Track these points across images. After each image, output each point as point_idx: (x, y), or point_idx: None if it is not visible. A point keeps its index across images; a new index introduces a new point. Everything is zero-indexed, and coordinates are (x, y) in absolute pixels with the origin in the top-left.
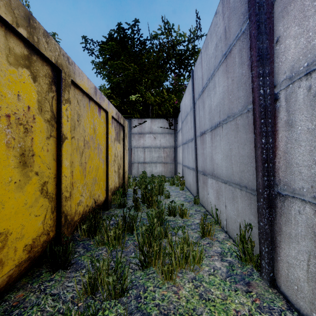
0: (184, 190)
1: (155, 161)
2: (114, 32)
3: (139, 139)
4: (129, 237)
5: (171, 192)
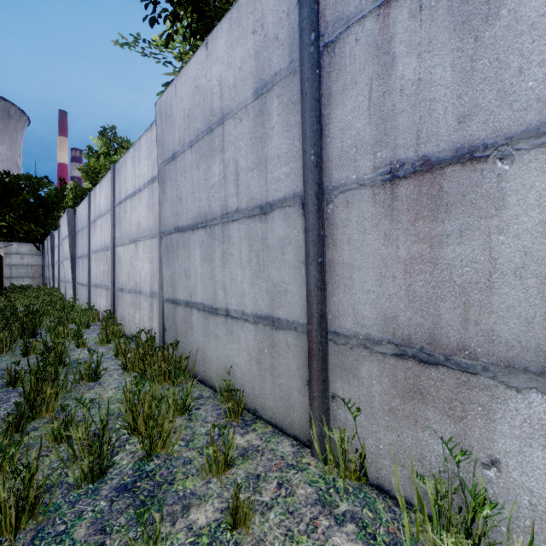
0: None
1: (23, 276)
2: None
3: (5, 259)
4: None
5: None
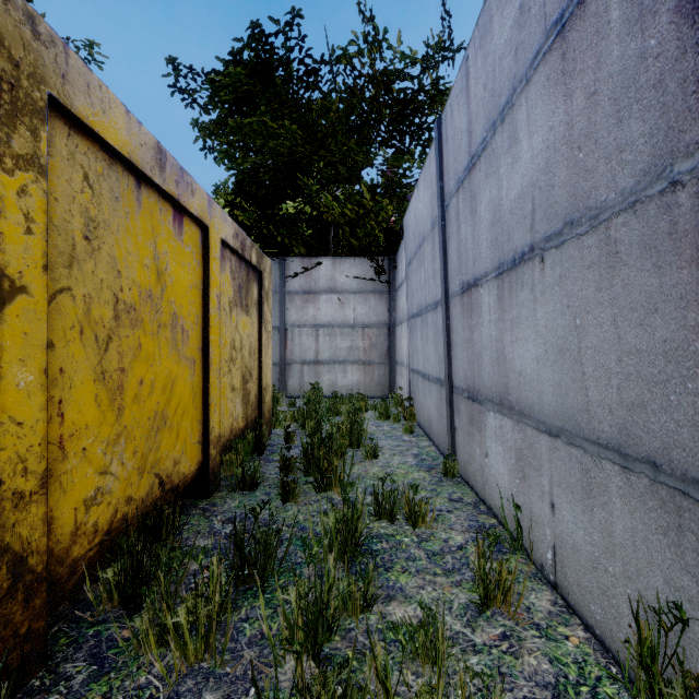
0: (415, 434)
1: (342, 359)
2: (242, 46)
3: (304, 307)
4: (250, 605)
5: (382, 438)
